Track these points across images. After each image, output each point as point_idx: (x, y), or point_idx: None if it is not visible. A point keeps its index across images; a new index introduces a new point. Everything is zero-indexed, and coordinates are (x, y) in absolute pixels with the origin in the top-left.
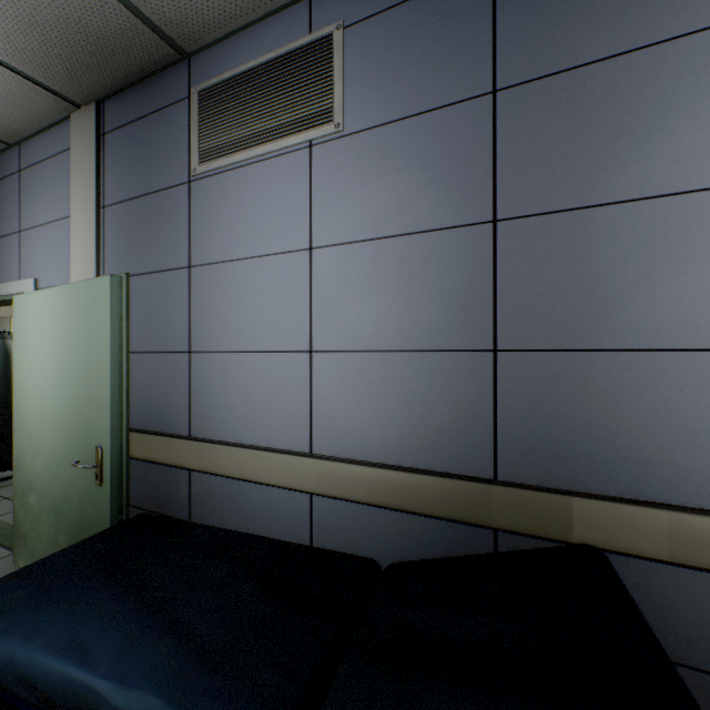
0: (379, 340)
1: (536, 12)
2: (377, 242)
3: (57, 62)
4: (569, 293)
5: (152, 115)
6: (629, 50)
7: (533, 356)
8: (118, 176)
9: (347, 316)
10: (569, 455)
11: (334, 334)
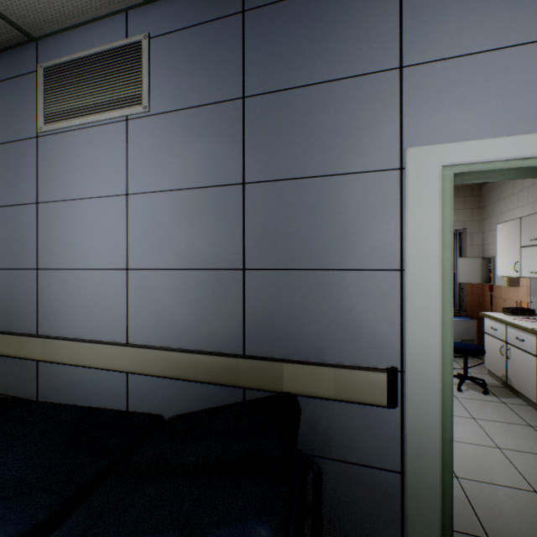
0: (173, 261)
1: (267, 49)
2: (172, 192)
3: None
4: (285, 233)
5: (7, 81)
6: (317, 83)
7: (265, 273)
8: None
9: (152, 244)
10: (285, 336)
11: (143, 257)
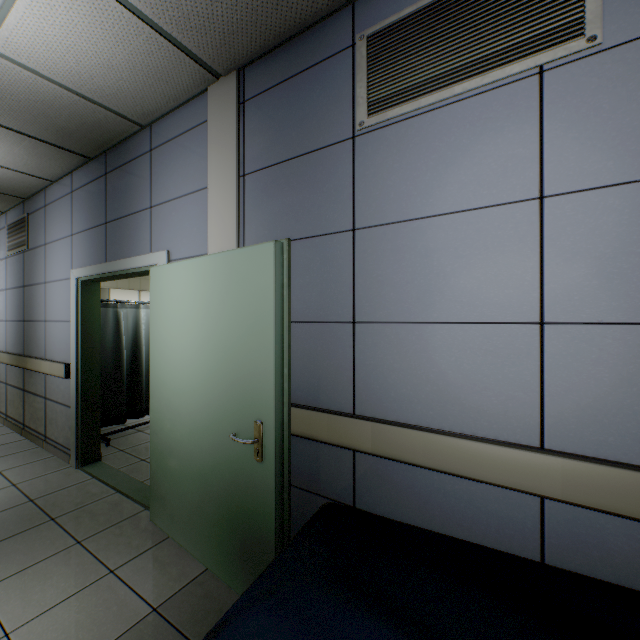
0: None
1: None
2: None
3: (215, 26)
4: None
5: (303, 73)
6: None
7: None
8: (260, 142)
9: (607, 279)
10: None
11: (583, 302)
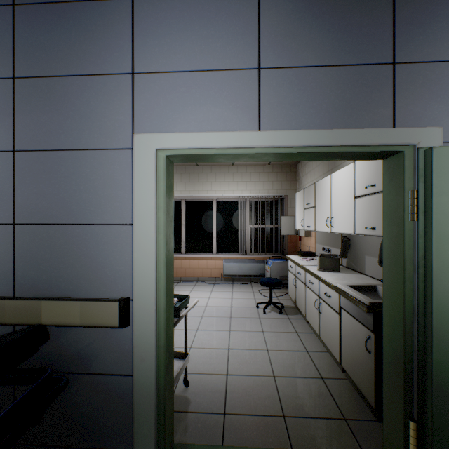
0: None
1: (34, 41)
2: None
3: None
4: (49, 194)
5: None
6: (73, 75)
7: (33, 227)
8: None
9: None
10: (49, 279)
11: None
